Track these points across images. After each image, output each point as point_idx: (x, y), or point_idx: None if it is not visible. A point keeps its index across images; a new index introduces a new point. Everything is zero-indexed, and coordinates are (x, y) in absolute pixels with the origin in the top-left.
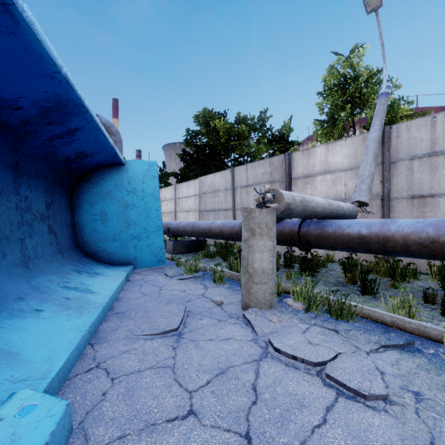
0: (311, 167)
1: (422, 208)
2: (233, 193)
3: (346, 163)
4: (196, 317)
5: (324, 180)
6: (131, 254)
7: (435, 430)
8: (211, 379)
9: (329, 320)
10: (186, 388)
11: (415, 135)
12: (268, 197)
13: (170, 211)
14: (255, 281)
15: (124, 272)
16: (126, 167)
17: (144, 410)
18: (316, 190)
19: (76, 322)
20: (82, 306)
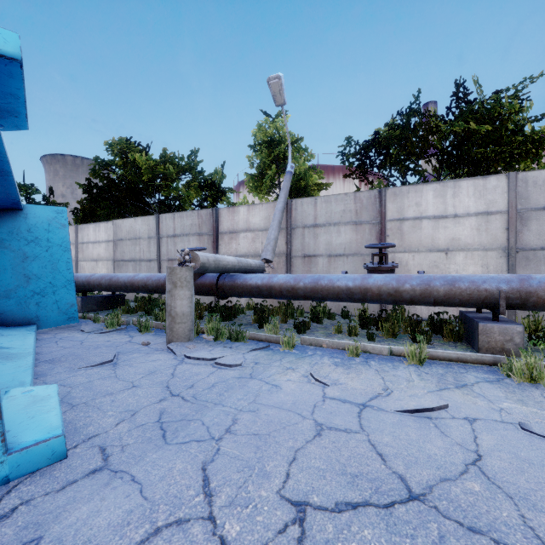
0: (235, 224)
1: (310, 264)
2: (158, 242)
3: (263, 225)
4: (127, 354)
5: (246, 237)
6: (32, 313)
7: (256, 370)
8: (144, 376)
9: (229, 343)
10: (128, 381)
11: (306, 210)
12: (186, 259)
13: None
14: (177, 321)
15: (30, 331)
16: (25, 213)
17: (103, 391)
18: (239, 246)
19: (14, 364)
20: (8, 357)
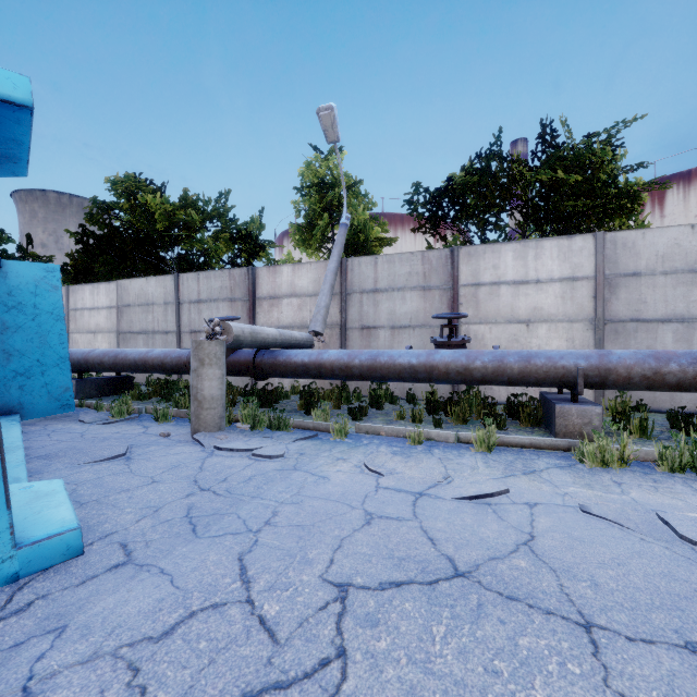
0: (277, 288)
1: (369, 338)
2: (177, 310)
3: (311, 289)
4: (142, 447)
5: (291, 304)
6: (13, 399)
7: (300, 461)
8: (166, 470)
9: (269, 432)
10: (147, 476)
11: (364, 272)
12: (216, 331)
13: None
14: (205, 407)
15: (13, 421)
16: (5, 271)
17: (116, 487)
18: (282, 315)
19: None
20: None
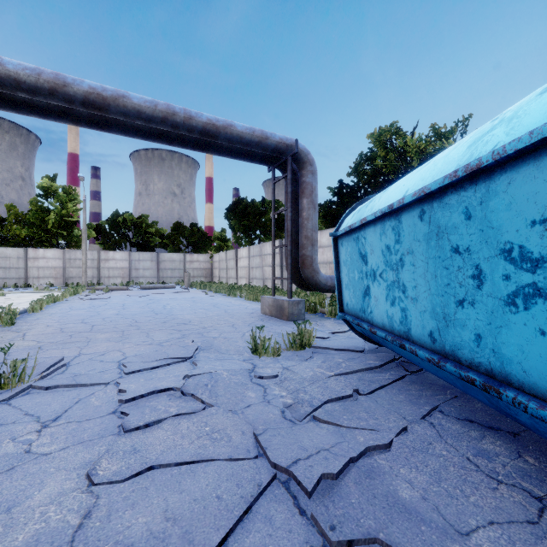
0: None
1: None
2: None
3: None
4: None
5: None
6: None
7: None
8: None
9: None
10: None
11: None
12: None
13: (328, 260)
14: None
15: None
16: None
17: None
18: None
19: None
20: None
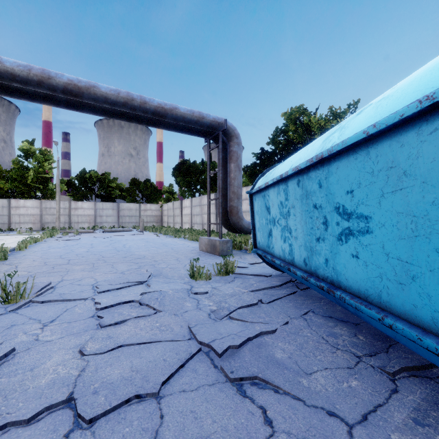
0: None
1: None
2: None
3: None
4: None
5: None
6: None
7: None
8: None
9: None
10: None
11: None
12: None
13: None
14: None
15: None
16: None
17: None
18: None
19: None
20: None
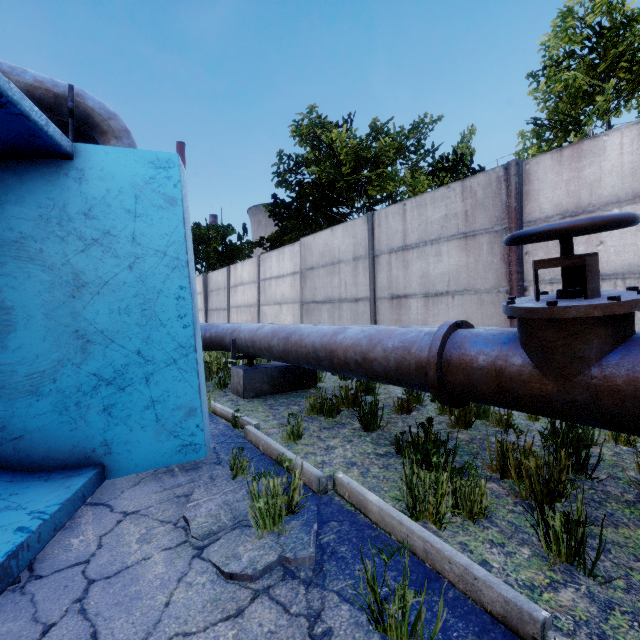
0: (585, 190)
1: None
2: (371, 265)
3: None
4: None
5: None
6: (92, 434)
7: None
8: None
9: None
10: None
11: None
12: None
13: (249, 302)
14: None
15: (13, 535)
16: (79, 167)
17: None
18: (602, 248)
19: None
20: None
